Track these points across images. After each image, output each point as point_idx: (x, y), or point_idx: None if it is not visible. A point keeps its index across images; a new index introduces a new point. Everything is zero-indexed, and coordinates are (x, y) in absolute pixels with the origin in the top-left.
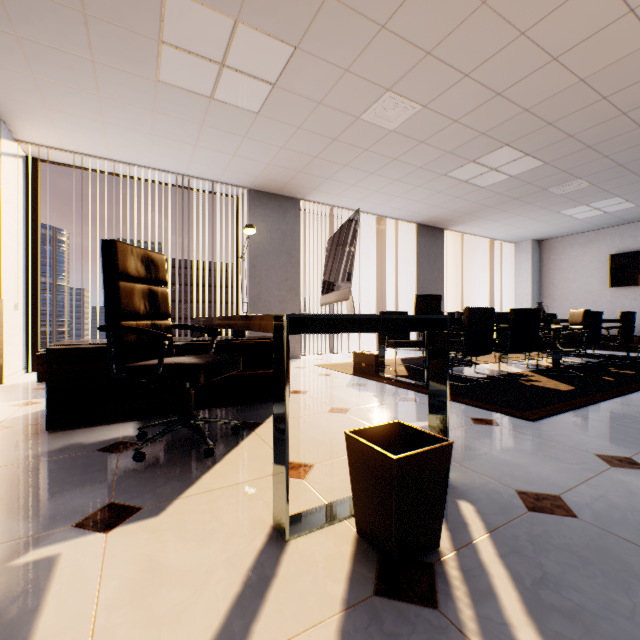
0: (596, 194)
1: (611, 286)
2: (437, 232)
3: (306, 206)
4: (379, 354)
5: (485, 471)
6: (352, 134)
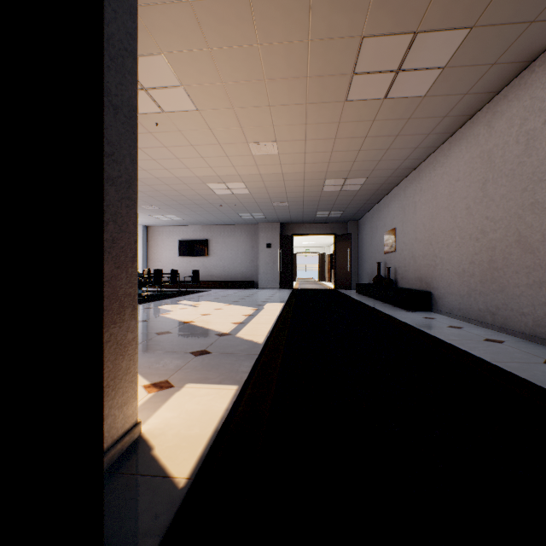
0: (164, 212)
1: (179, 256)
2: None
3: None
4: None
5: None
6: None
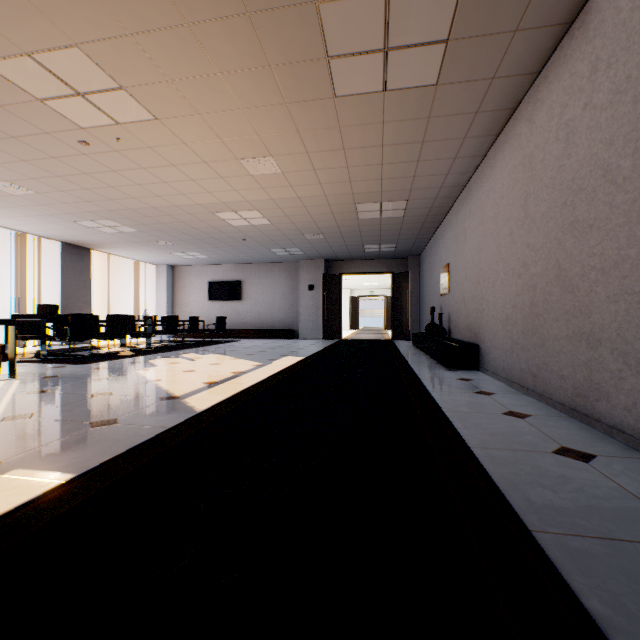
0: (184, 249)
1: (209, 300)
2: (84, 251)
3: None
4: (7, 345)
5: (38, 375)
6: None
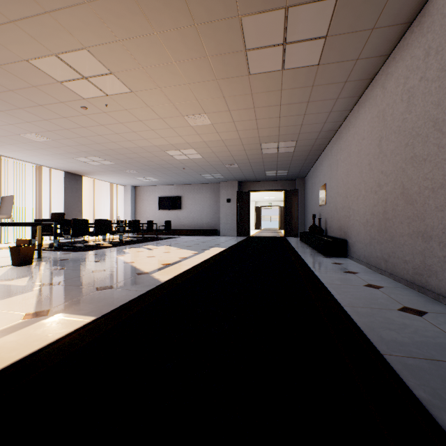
0: (143, 175)
1: (159, 209)
2: (78, 177)
3: None
4: (32, 239)
5: (55, 259)
6: (15, 137)
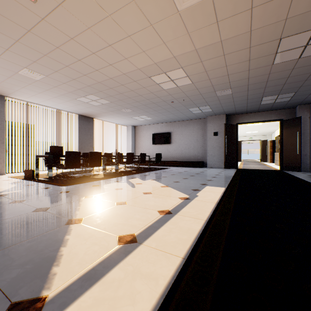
0: (137, 114)
1: (152, 144)
2: (90, 119)
3: (12, 99)
4: (36, 170)
5: (14, 198)
6: (18, 77)
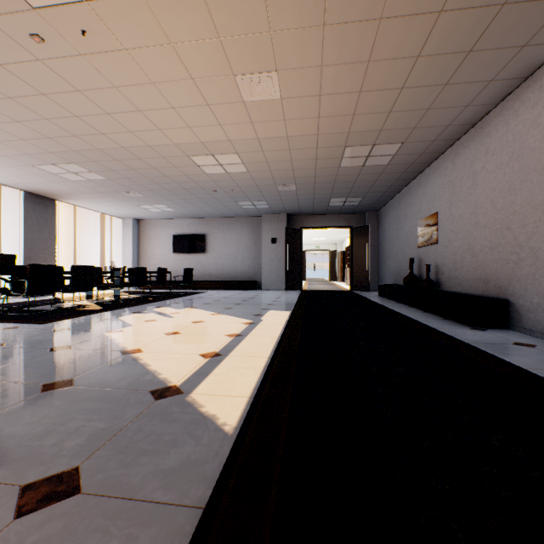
0: (151, 201)
1: (173, 253)
2: (49, 201)
3: None
4: None
5: None
6: None
